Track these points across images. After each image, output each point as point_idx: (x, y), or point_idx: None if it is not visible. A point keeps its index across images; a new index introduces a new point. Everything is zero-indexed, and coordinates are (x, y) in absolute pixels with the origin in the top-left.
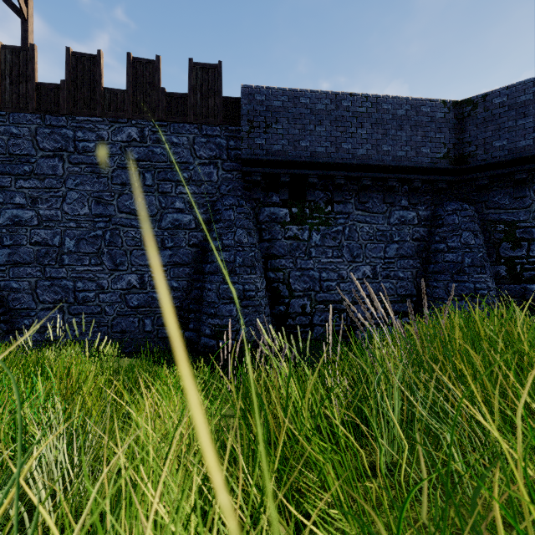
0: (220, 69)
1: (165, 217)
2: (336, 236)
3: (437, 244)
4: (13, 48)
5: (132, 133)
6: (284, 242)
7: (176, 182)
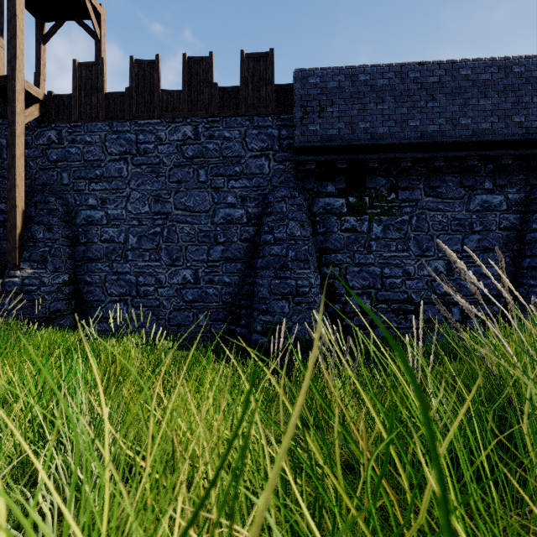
0: (271, 57)
1: (217, 213)
2: (401, 226)
3: (535, 233)
4: (87, 64)
5: (187, 131)
6: (340, 235)
7: (228, 177)
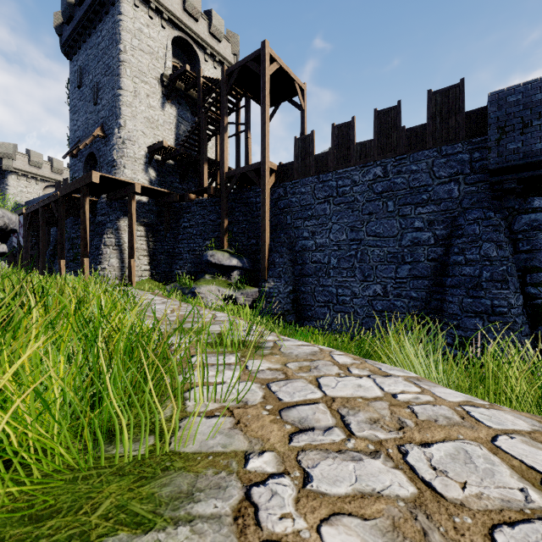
0: (461, 87)
1: (404, 237)
2: None
3: None
4: (302, 137)
5: (377, 172)
6: None
7: (415, 205)
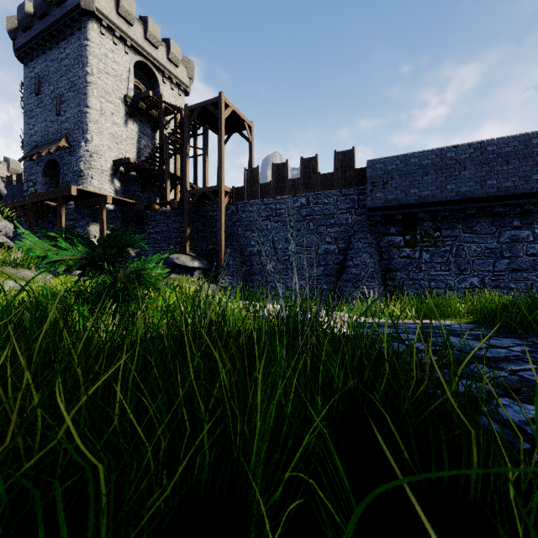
0: (353, 152)
1: (320, 247)
2: (444, 254)
3: None
4: (250, 169)
5: (303, 201)
6: (399, 260)
7: (327, 226)
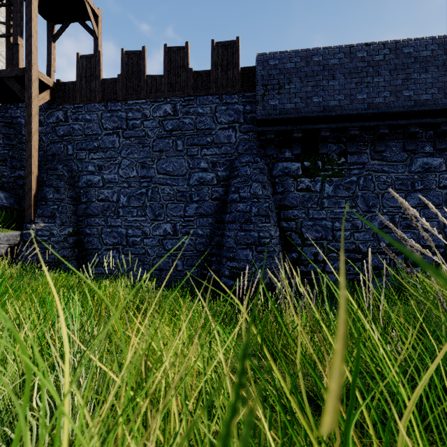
0: (237, 44)
1: (192, 176)
2: (350, 186)
3: None
4: (87, 56)
5: (167, 109)
6: (296, 194)
7: (201, 146)
